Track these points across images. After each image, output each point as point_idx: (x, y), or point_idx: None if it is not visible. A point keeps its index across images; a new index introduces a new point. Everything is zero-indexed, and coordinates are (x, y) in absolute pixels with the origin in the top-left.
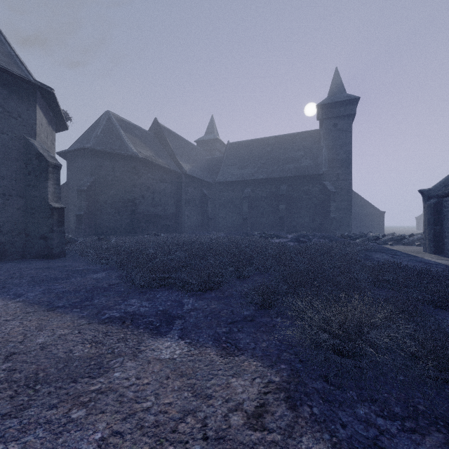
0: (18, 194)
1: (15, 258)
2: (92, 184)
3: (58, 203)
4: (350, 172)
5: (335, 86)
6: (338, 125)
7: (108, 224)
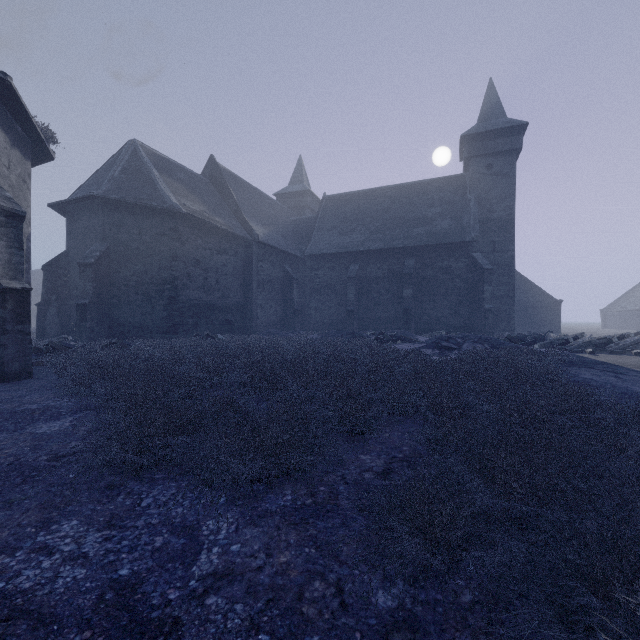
0: None
1: None
2: (105, 255)
3: (18, 280)
4: (513, 239)
5: (489, 107)
6: (494, 166)
7: (131, 319)
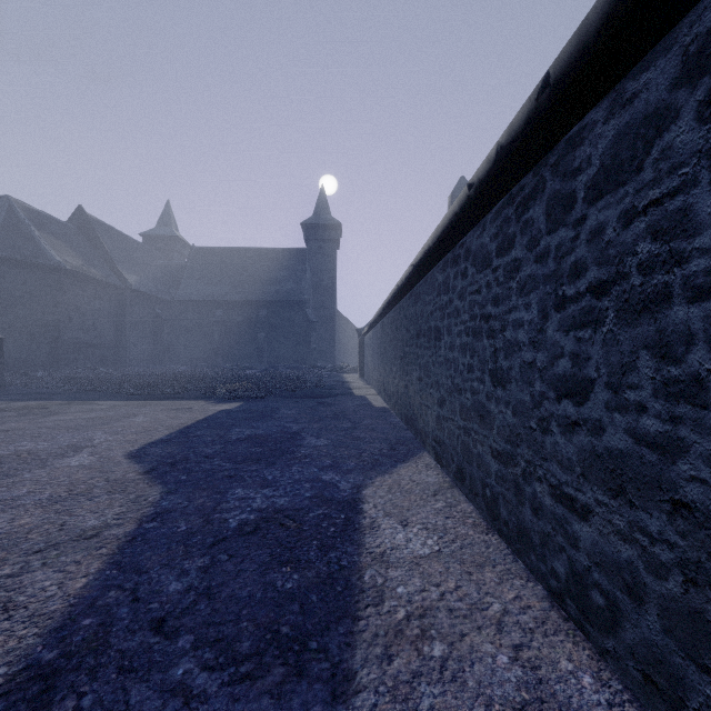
0: None
1: None
2: None
3: None
4: (334, 300)
5: (321, 205)
6: (323, 248)
7: (16, 355)
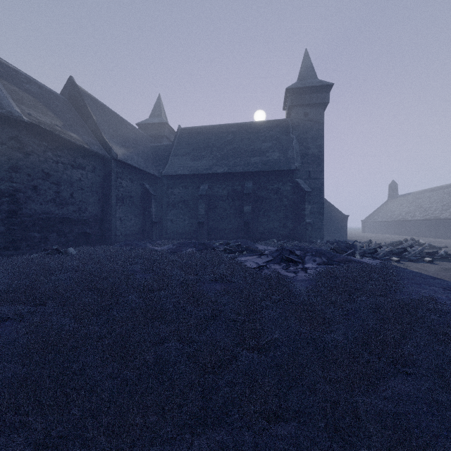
0: None
1: None
2: None
3: None
4: (322, 169)
5: (306, 70)
6: (309, 114)
7: None
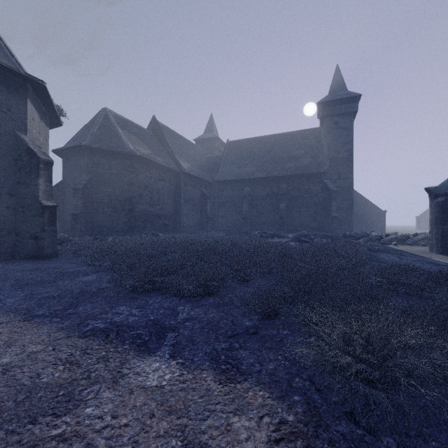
0: (7, 192)
1: (4, 259)
2: (89, 183)
3: (50, 201)
4: (351, 170)
5: (336, 84)
6: (339, 123)
7: (105, 223)
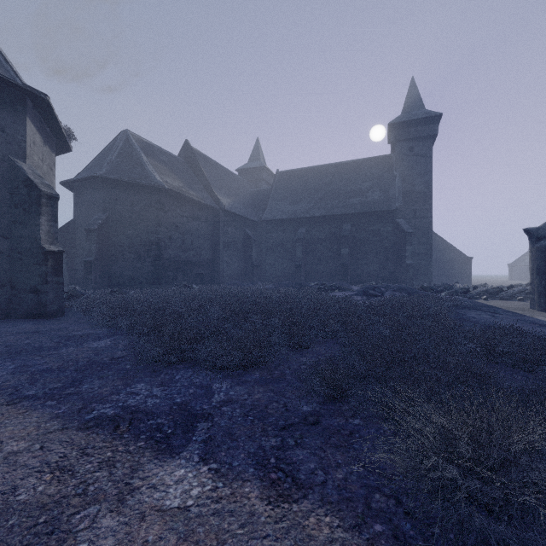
0: (1, 234)
1: None
2: (105, 222)
3: (55, 245)
4: (430, 207)
5: (411, 100)
6: (415, 149)
7: (125, 272)
